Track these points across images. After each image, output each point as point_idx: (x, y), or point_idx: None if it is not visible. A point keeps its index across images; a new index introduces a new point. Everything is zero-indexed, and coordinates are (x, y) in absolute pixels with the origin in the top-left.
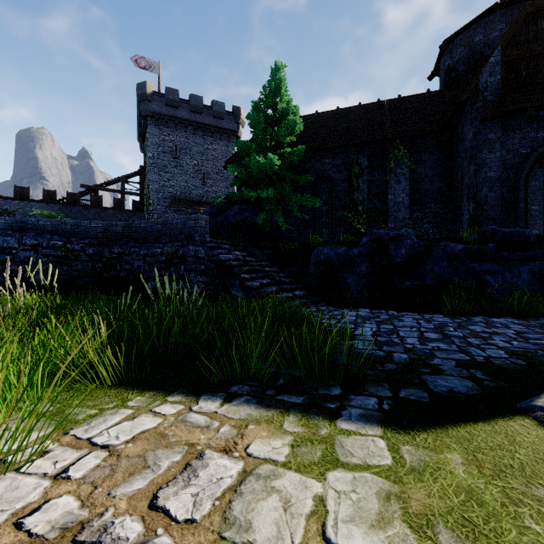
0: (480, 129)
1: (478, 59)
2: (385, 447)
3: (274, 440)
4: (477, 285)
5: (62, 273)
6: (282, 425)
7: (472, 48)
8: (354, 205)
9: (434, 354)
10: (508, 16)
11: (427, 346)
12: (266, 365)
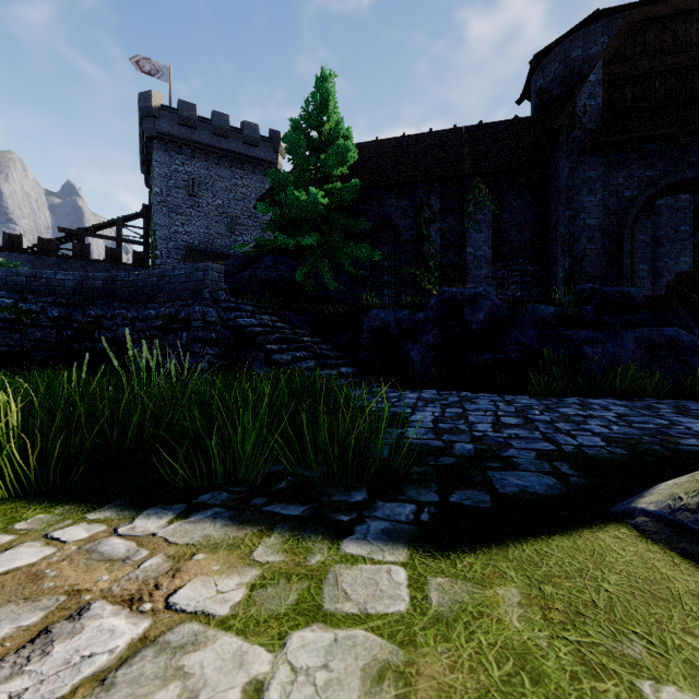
0: (578, 165)
1: (575, 80)
2: (404, 581)
3: (227, 578)
4: (572, 358)
5: (11, 343)
6: (252, 551)
7: (568, 65)
8: (423, 259)
9: (510, 443)
10: (612, 27)
11: (502, 433)
12: (261, 462)
